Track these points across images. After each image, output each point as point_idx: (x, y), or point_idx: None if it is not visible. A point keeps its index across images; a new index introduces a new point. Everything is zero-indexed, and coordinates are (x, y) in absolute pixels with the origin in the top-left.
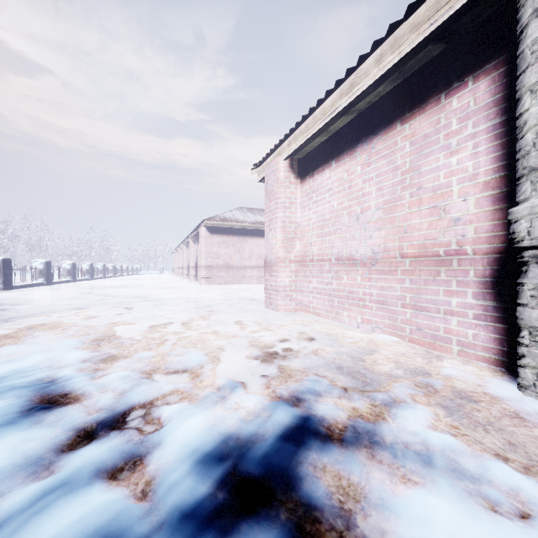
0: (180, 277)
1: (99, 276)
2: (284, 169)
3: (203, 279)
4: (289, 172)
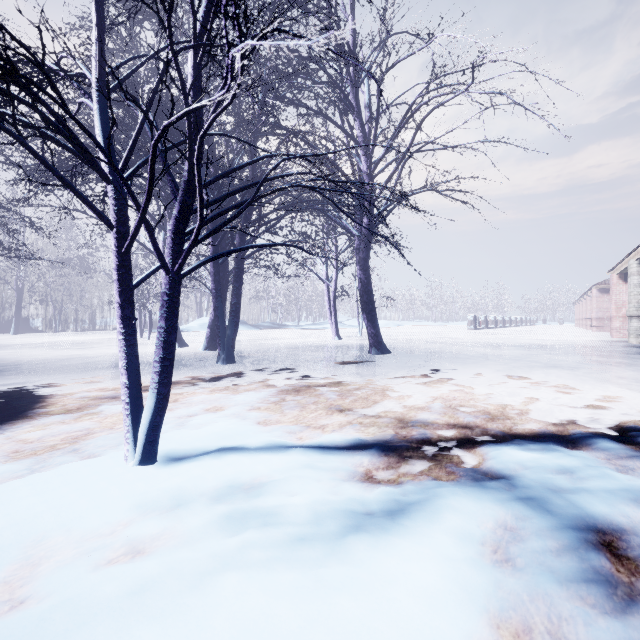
0: (580, 328)
1: (506, 326)
2: (615, 279)
3: (594, 327)
4: (618, 280)
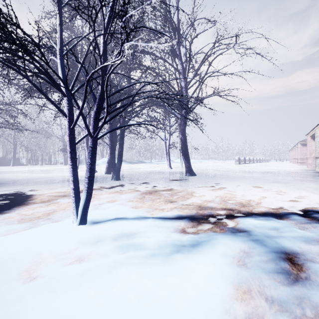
0: (292, 163)
1: (255, 162)
2: (309, 139)
3: (299, 163)
4: (311, 139)
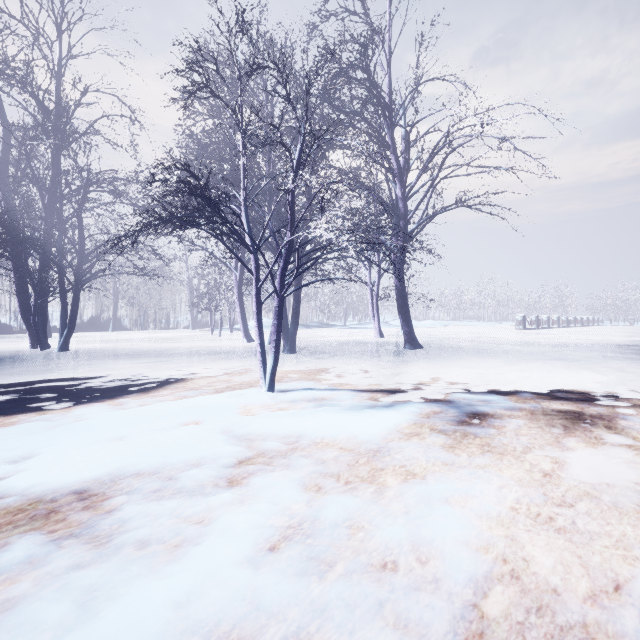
0: None
1: (563, 326)
2: None
3: None
4: None
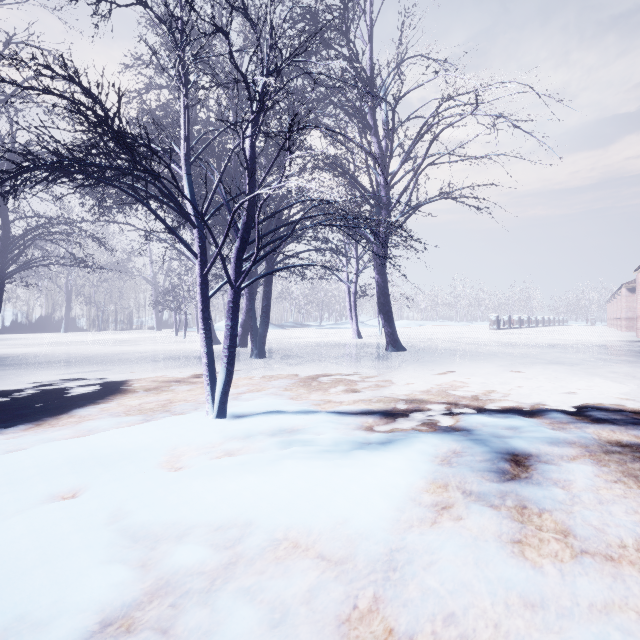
0: (611, 328)
1: (532, 326)
2: None
3: (623, 328)
4: None
